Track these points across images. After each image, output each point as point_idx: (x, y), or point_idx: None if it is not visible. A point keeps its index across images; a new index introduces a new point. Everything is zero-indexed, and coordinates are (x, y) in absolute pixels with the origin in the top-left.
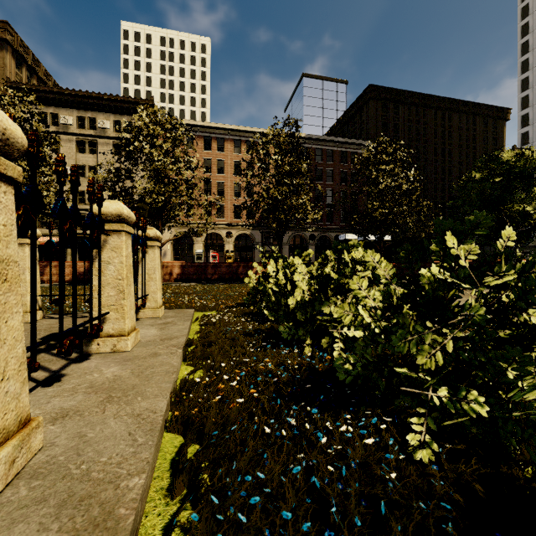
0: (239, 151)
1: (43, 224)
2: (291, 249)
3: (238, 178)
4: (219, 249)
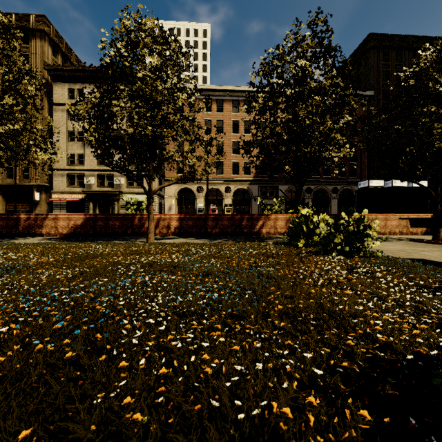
0: (237, 110)
1: (71, 183)
2: (287, 202)
3: (236, 136)
4: (219, 204)
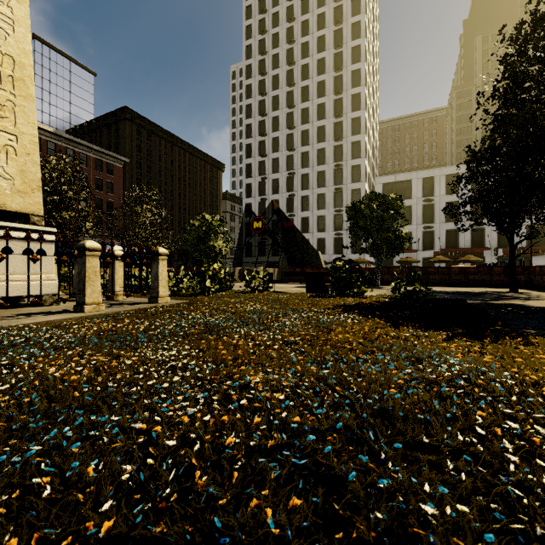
0: None
1: None
2: None
3: None
4: None
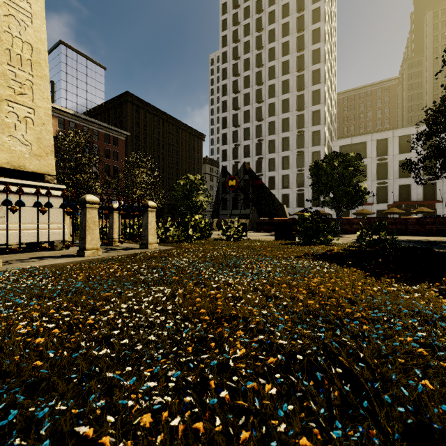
0: None
1: None
2: None
3: None
4: None
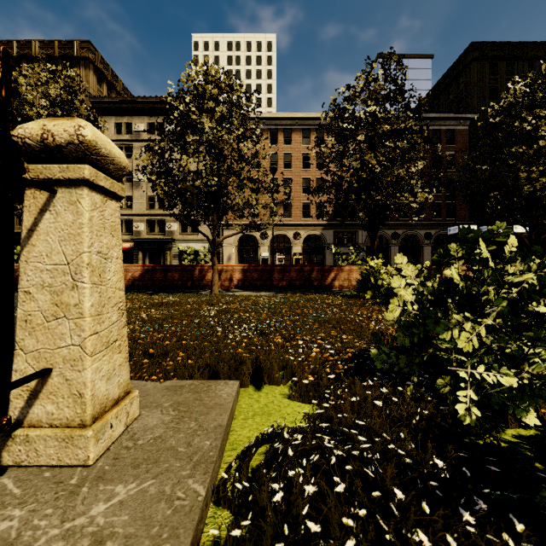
0: (307, 141)
1: None
2: (368, 250)
3: (306, 172)
4: (286, 252)
